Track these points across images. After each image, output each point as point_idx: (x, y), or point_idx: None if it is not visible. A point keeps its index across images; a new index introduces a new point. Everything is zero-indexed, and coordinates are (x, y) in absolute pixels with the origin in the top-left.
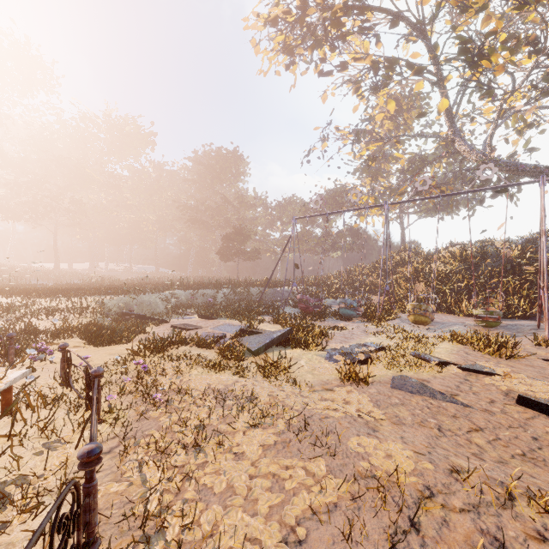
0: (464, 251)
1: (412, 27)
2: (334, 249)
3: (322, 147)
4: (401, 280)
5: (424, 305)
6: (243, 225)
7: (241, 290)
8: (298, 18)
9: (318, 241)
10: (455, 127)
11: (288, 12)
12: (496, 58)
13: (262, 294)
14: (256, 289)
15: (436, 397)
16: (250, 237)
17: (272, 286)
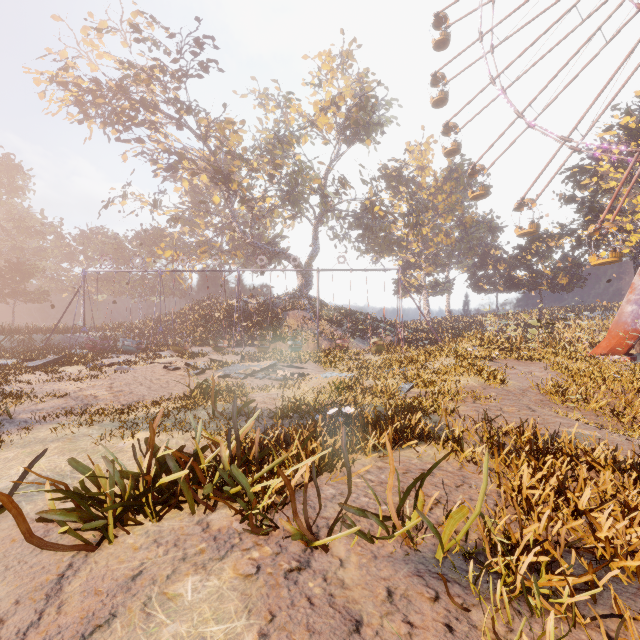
0: (227, 305)
1: (195, 135)
2: (154, 293)
3: (122, 204)
4: (191, 324)
5: (178, 340)
6: (22, 259)
7: (20, 337)
8: (90, 91)
9: (134, 284)
10: (233, 213)
11: (79, 84)
12: (236, 186)
13: (48, 339)
14: (41, 335)
15: (131, 370)
16: (35, 275)
17: (63, 332)
